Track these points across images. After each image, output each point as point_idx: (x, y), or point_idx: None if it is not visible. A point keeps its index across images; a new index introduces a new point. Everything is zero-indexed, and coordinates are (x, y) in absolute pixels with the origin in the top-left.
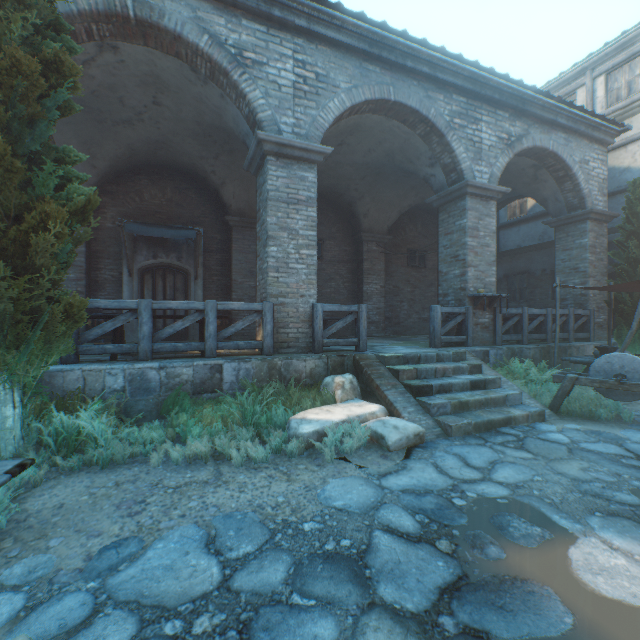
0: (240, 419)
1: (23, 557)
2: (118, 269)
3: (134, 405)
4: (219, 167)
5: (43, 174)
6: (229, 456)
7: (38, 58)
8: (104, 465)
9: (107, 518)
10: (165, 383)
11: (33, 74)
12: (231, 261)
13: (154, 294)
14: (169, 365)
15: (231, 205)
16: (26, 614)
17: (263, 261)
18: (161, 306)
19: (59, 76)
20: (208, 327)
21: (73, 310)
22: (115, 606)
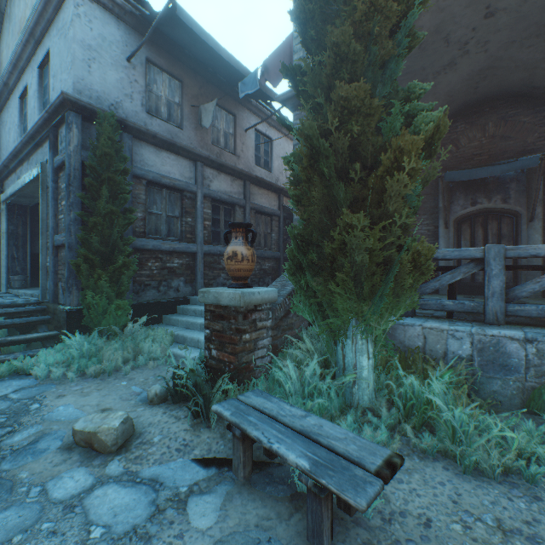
0: None
1: None
2: (432, 223)
3: (483, 382)
4: None
5: (390, 119)
6: None
7: None
8: (465, 468)
9: None
10: (533, 363)
11: (386, 4)
12: None
13: (471, 244)
14: (540, 338)
15: None
16: None
17: None
18: (518, 253)
19: None
20: None
21: (419, 260)
22: None
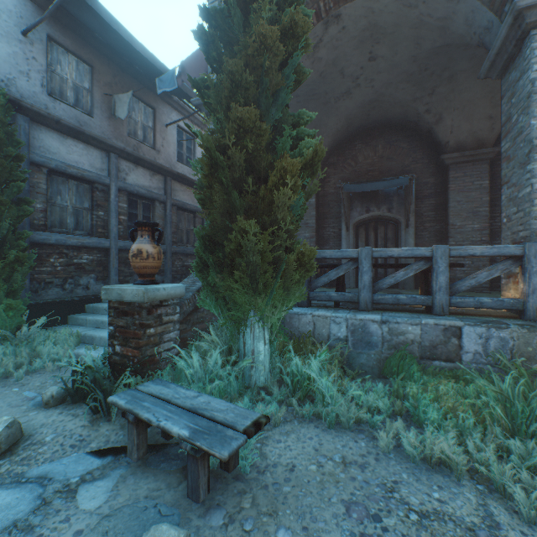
0: (503, 418)
1: None
2: (337, 226)
3: (355, 357)
4: (434, 103)
5: (283, 139)
6: (500, 487)
7: (278, 30)
8: (330, 424)
9: (335, 525)
10: (386, 339)
11: (274, 43)
12: (446, 204)
13: (366, 245)
14: (391, 320)
15: (447, 142)
16: None
17: (518, 186)
18: (380, 254)
19: (293, 40)
20: (436, 278)
21: (304, 260)
22: None
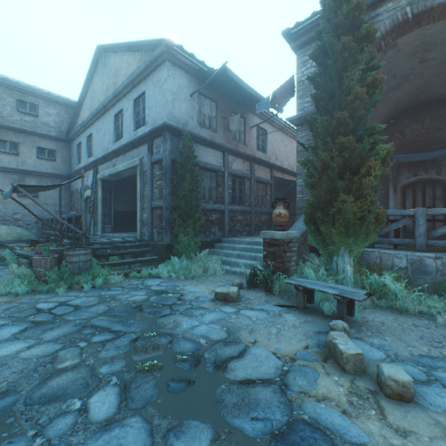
0: None
1: (373, 337)
2: (384, 188)
3: (413, 280)
4: None
5: (362, 145)
6: None
7: (362, 86)
8: (400, 311)
9: (414, 340)
10: (439, 269)
11: (361, 96)
12: None
13: (413, 203)
14: (443, 256)
15: None
16: (387, 361)
17: None
18: (433, 212)
19: (371, 89)
20: None
21: (378, 217)
22: (442, 386)
